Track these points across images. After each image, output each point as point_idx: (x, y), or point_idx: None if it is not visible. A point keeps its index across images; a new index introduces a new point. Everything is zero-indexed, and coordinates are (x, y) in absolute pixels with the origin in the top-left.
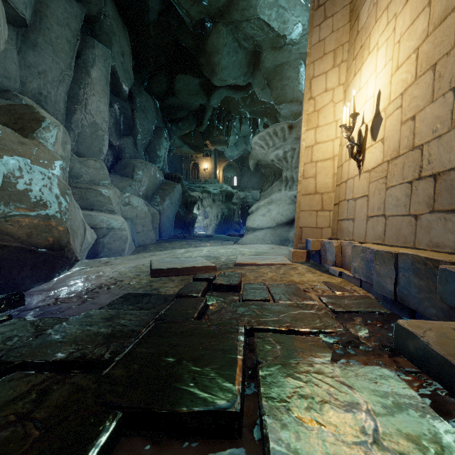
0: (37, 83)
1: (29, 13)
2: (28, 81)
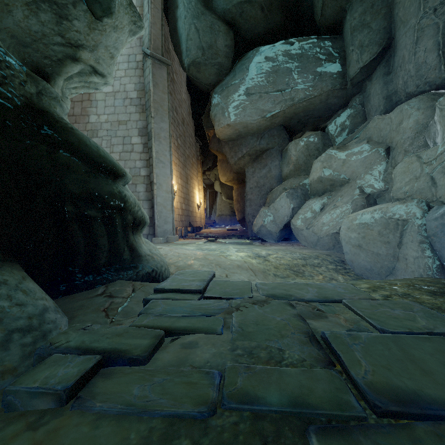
0: (401, 78)
1: (366, 55)
2: (398, 85)
